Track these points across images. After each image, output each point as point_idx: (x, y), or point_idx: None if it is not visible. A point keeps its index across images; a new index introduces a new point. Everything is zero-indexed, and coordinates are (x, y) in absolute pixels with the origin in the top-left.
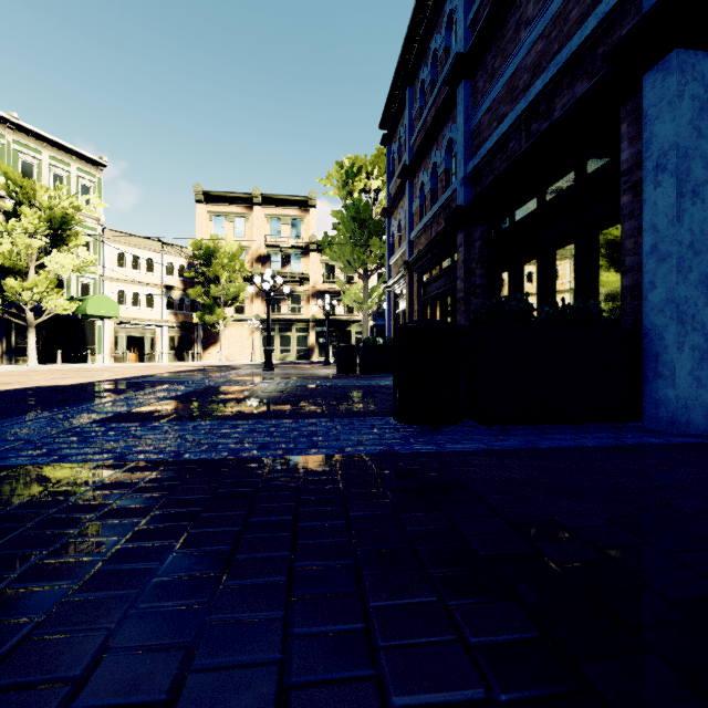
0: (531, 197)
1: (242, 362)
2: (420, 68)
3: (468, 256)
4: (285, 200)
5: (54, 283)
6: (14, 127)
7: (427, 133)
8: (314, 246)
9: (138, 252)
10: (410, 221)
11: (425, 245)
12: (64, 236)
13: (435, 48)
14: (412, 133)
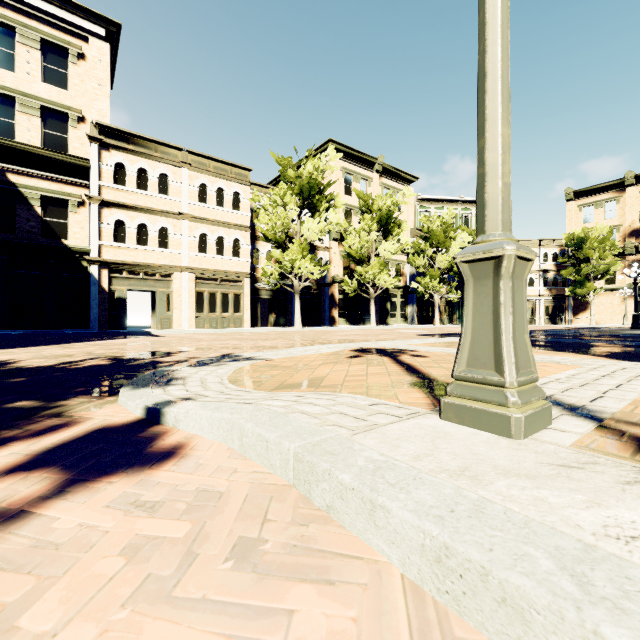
0: None
1: (612, 325)
2: None
3: None
4: None
5: None
6: (461, 202)
7: None
8: None
9: None
10: None
11: None
12: None
13: None
14: None
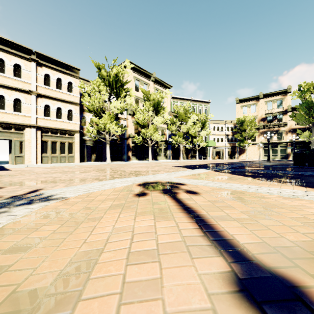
0: None
1: (255, 160)
2: None
3: None
4: (274, 93)
5: (202, 139)
6: (192, 100)
7: None
8: (290, 109)
9: (218, 125)
10: None
11: None
12: (204, 126)
13: None
14: None
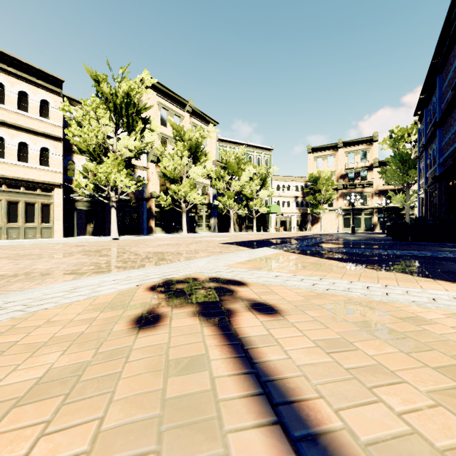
0: (455, 178)
1: (333, 232)
2: (430, 102)
3: (440, 192)
4: (357, 141)
5: (261, 202)
6: (247, 146)
7: (429, 137)
8: (376, 164)
9: (284, 183)
10: (426, 168)
11: (428, 183)
12: (264, 183)
13: (433, 101)
14: (427, 128)
